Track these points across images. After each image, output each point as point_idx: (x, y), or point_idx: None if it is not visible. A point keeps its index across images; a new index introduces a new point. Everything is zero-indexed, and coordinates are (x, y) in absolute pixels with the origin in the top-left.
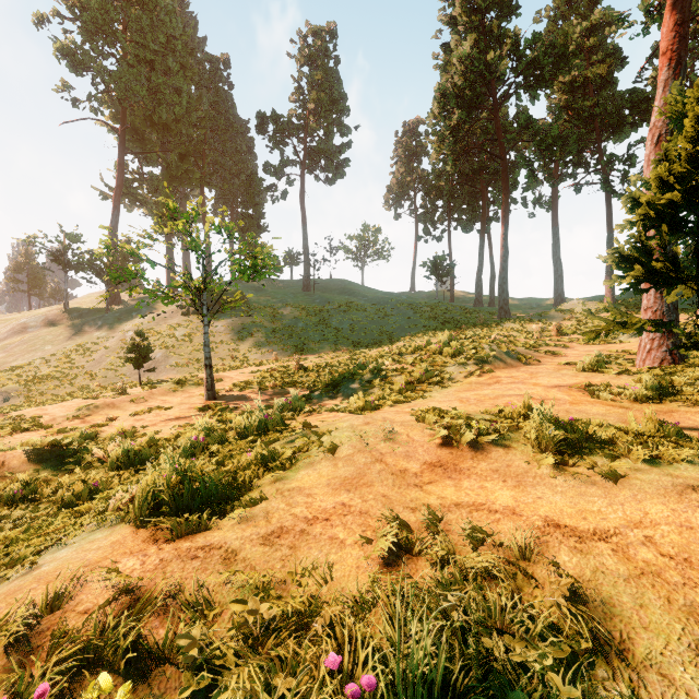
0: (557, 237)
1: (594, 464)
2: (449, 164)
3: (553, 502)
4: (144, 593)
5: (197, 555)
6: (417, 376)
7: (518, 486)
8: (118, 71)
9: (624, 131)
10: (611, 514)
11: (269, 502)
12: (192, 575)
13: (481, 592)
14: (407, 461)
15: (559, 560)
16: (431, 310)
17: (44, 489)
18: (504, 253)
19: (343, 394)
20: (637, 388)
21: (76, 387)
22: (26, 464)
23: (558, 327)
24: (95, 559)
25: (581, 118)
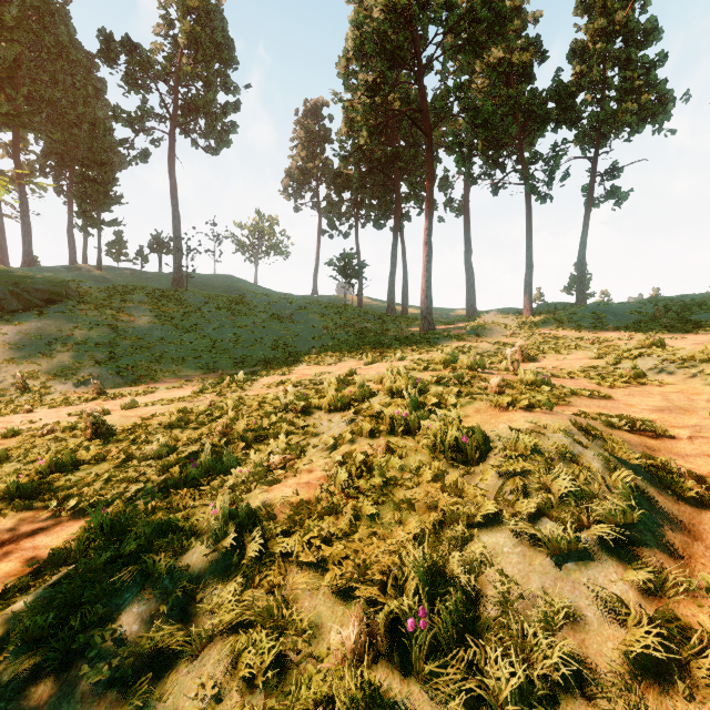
0: (469, 243)
1: None
2: (363, 136)
3: None
4: None
5: None
6: (392, 615)
7: None
8: None
9: (544, 131)
10: None
11: None
12: None
13: None
14: None
15: None
16: (340, 318)
17: None
18: (427, 252)
19: (72, 686)
20: None
21: None
22: None
23: (525, 349)
24: None
25: (508, 105)
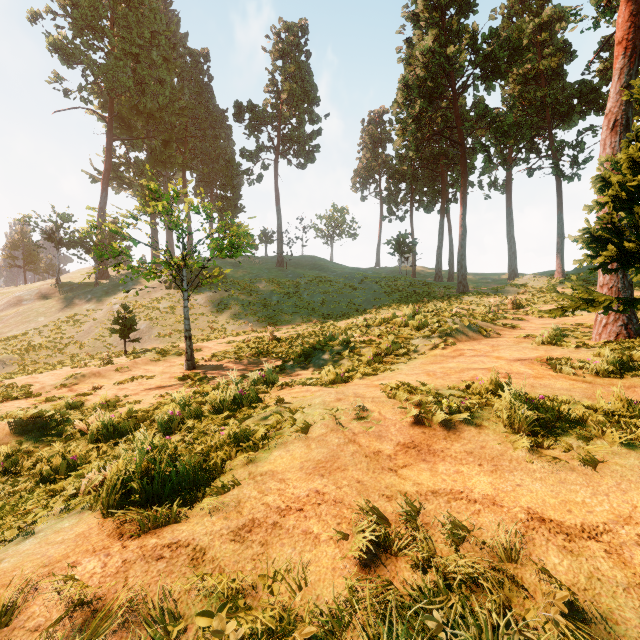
0: (511, 217)
1: (570, 447)
2: (412, 150)
3: (533, 491)
4: (102, 604)
5: (162, 555)
6: (384, 348)
7: (495, 471)
8: (106, 64)
9: (573, 119)
10: (596, 507)
11: (241, 489)
12: (156, 579)
13: (468, 604)
14: (381, 442)
15: (549, 563)
16: (395, 285)
17: (24, 462)
18: (462, 232)
19: (314, 365)
20: (598, 362)
21: (67, 356)
22: (9, 436)
23: (514, 300)
24: (56, 557)
25: (534, 107)
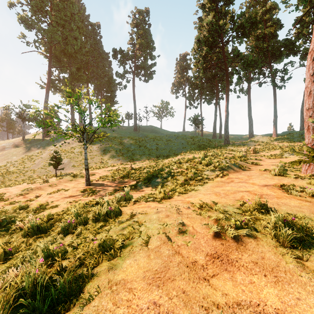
0: (250, 107)
1: None
2: (201, 73)
3: (311, 306)
4: None
5: None
6: (190, 176)
7: (277, 282)
8: (48, 29)
9: (281, 58)
10: None
11: (100, 300)
12: None
13: None
14: (196, 253)
15: None
16: (193, 140)
17: None
18: (226, 114)
19: (152, 185)
20: (312, 189)
21: (26, 176)
22: None
23: (254, 149)
24: None
25: (262, 52)
